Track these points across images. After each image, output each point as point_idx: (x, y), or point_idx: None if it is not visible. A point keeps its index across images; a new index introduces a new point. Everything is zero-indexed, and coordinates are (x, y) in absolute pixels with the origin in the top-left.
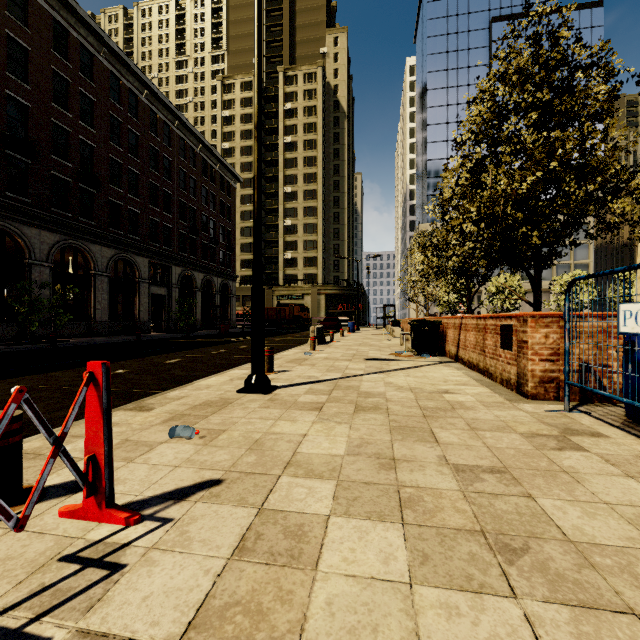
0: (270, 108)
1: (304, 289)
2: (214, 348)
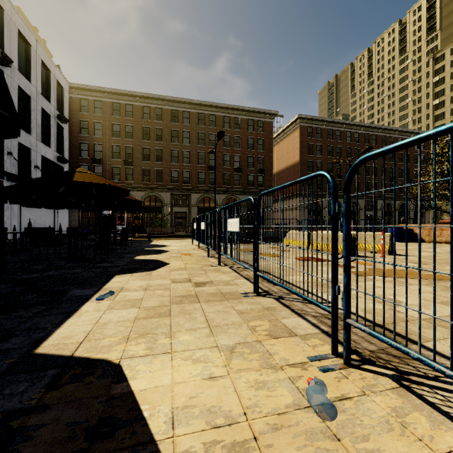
0: None
1: None
2: None
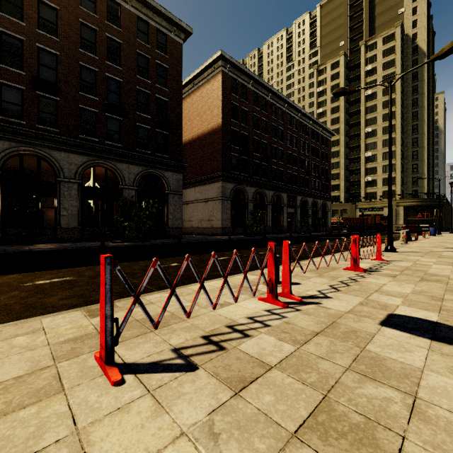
0: (353, 74)
1: (383, 203)
2: (340, 240)
